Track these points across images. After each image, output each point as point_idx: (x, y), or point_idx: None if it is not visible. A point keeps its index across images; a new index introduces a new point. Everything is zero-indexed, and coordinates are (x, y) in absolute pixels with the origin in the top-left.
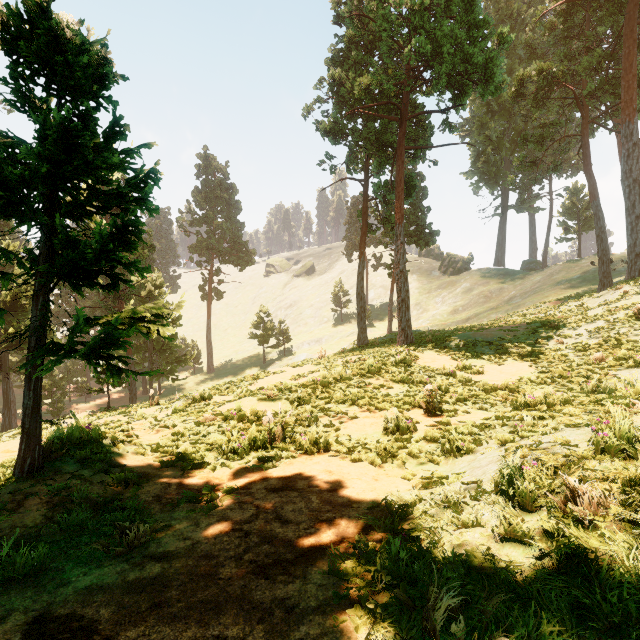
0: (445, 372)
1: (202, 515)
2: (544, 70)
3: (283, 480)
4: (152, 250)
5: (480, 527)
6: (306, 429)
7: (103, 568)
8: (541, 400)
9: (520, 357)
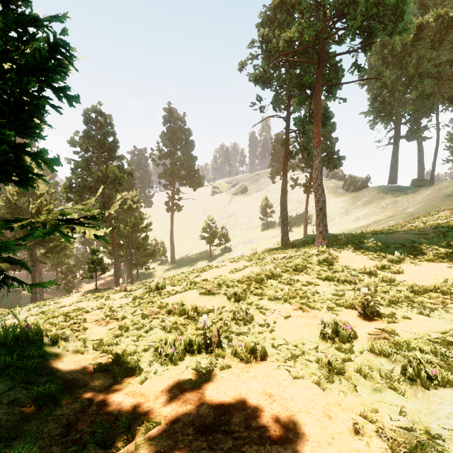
0: (366, 271)
1: None
2: (441, 15)
3: (215, 409)
4: (131, 176)
5: None
6: (242, 327)
7: None
8: None
9: (434, 258)
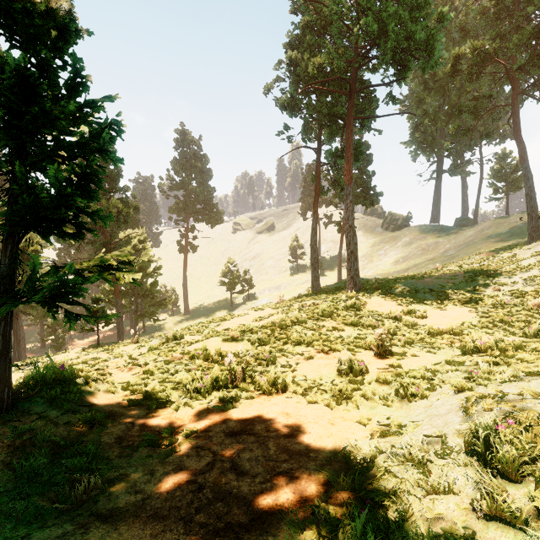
0: (392, 316)
1: (159, 462)
2: (478, 48)
3: (241, 423)
4: (137, 210)
5: (453, 495)
6: (265, 369)
7: (45, 529)
8: (492, 345)
9: (460, 303)
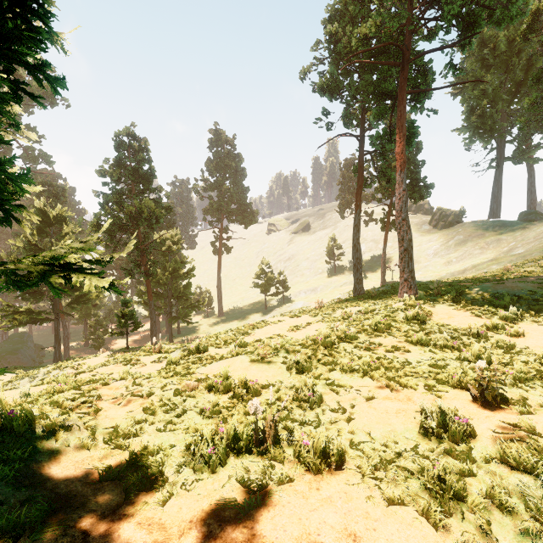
0: (472, 332)
1: None
2: None
3: None
4: (170, 211)
5: None
6: (307, 413)
7: None
8: None
9: None
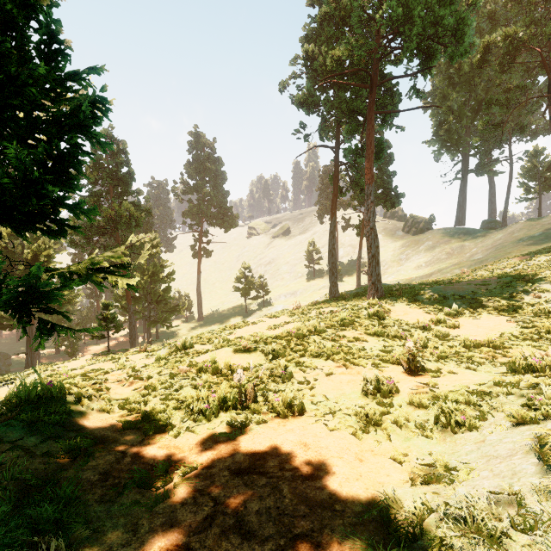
0: (419, 325)
1: (145, 512)
2: (510, 35)
3: (251, 456)
4: (149, 214)
5: None
6: (280, 385)
7: None
8: (550, 364)
9: (495, 311)
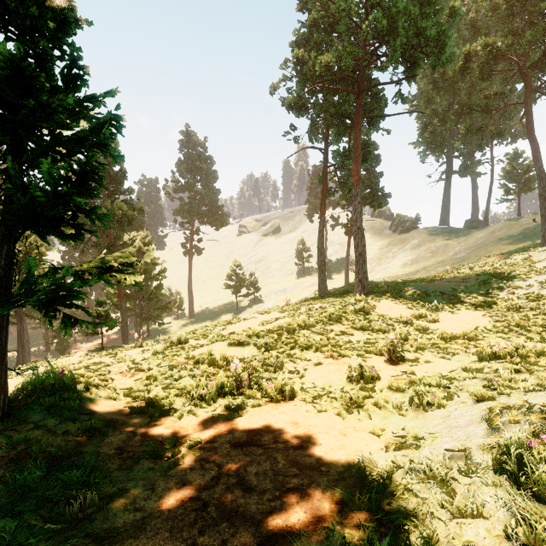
0: (402, 320)
1: (160, 475)
2: (489, 44)
3: (248, 433)
4: (141, 212)
5: (483, 519)
6: (272, 375)
7: None
8: (511, 351)
9: (472, 306)
